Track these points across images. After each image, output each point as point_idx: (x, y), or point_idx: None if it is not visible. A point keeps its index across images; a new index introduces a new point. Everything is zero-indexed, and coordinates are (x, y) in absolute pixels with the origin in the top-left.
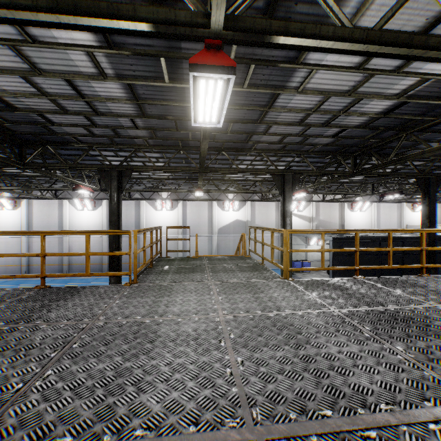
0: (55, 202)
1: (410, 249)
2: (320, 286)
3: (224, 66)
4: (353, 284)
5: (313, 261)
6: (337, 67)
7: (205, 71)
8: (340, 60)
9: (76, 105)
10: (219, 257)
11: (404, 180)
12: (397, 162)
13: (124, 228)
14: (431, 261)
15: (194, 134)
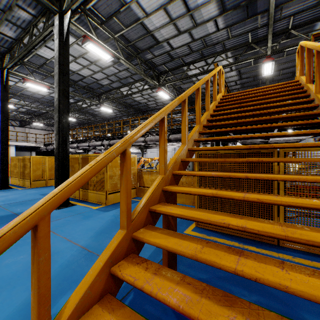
0: None
1: None
2: None
3: (271, 60)
4: None
5: None
6: None
7: (266, 63)
8: None
9: None
10: None
11: None
12: None
13: None
14: None
15: (262, 80)
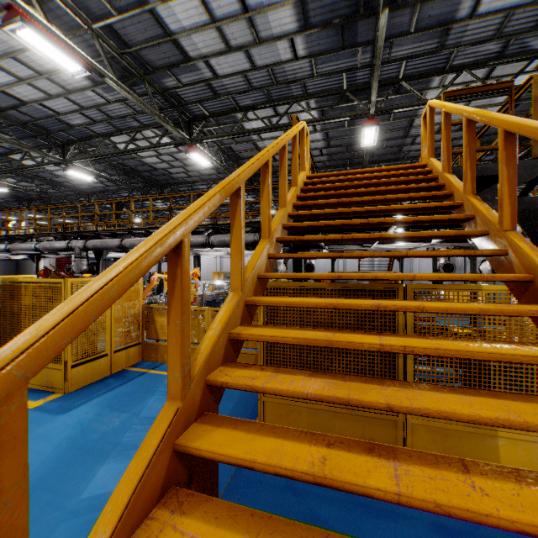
0: None
1: None
2: None
3: (375, 124)
4: None
5: None
6: None
7: (368, 127)
8: None
9: None
10: None
11: None
12: None
13: None
14: None
15: (359, 153)
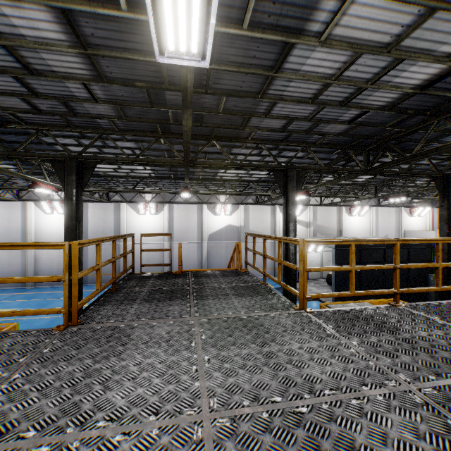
0: (18, 205)
1: None
2: (355, 323)
3: None
4: (400, 317)
5: None
6: None
7: None
8: None
9: None
10: (208, 272)
11: (408, 183)
12: (426, 155)
13: (101, 234)
14: (450, 272)
15: (176, 113)
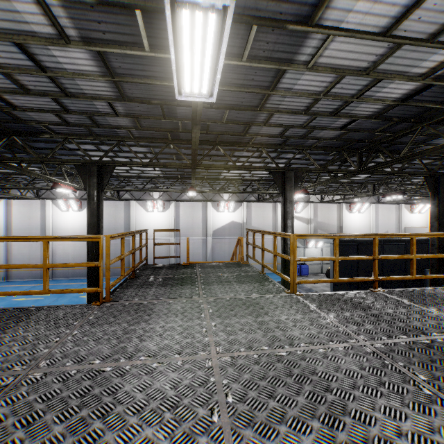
0: (37, 203)
1: (435, 257)
2: (335, 303)
3: None
4: (375, 300)
5: (312, 264)
6: (360, 32)
7: None
8: (363, 22)
9: (39, 82)
10: (213, 264)
11: (406, 181)
12: (411, 157)
13: (112, 230)
14: (440, 266)
15: (185, 123)
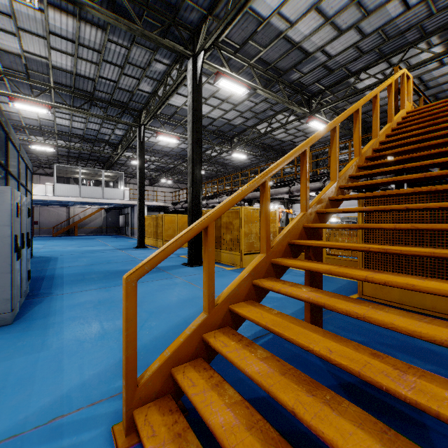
0: None
1: None
2: None
3: None
4: None
5: None
6: None
7: None
8: None
9: None
10: None
11: None
12: None
13: None
14: None
15: None
